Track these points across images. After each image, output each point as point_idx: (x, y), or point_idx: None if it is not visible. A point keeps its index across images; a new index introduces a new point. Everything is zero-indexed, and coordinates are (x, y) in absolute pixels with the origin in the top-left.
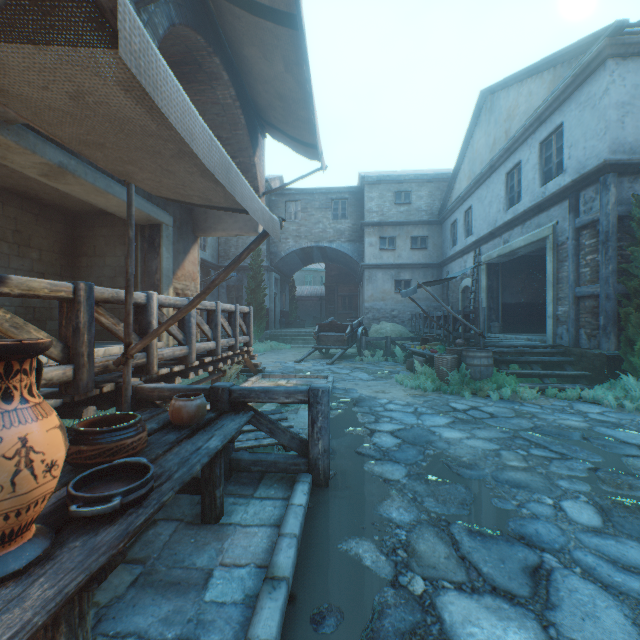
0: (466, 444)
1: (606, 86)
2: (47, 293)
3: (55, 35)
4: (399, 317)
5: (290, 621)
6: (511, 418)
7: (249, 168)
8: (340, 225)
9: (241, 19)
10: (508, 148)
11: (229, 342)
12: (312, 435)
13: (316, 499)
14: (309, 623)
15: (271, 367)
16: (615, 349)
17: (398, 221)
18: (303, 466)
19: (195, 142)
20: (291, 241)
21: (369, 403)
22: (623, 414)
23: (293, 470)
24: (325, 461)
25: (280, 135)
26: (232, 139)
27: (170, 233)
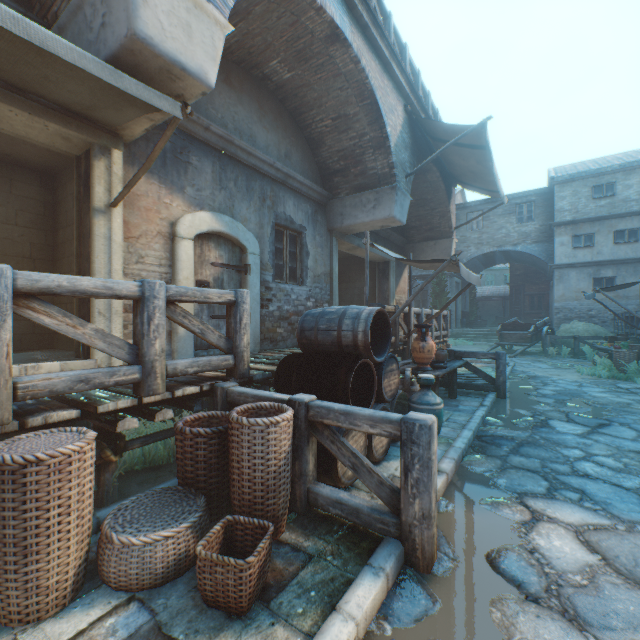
0: (607, 398)
1: None
2: (390, 310)
3: (380, 208)
4: (598, 317)
5: (489, 414)
6: None
7: (445, 214)
8: (525, 228)
9: (449, 148)
10: None
11: (437, 334)
12: (496, 374)
13: (498, 400)
14: (496, 415)
15: None
16: None
17: (596, 216)
18: (491, 388)
19: (464, 276)
20: (472, 248)
21: (541, 379)
22: None
23: (486, 390)
24: (503, 387)
25: (468, 187)
26: (434, 198)
27: (394, 266)
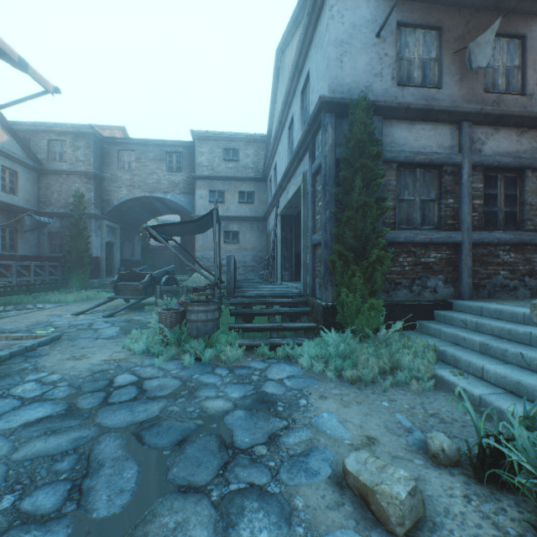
0: None
1: (327, 21)
2: None
3: None
4: None
5: None
6: (152, 400)
7: None
8: (175, 177)
9: None
10: (286, 101)
11: None
12: None
13: None
14: None
15: (26, 323)
16: (333, 300)
17: (226, 176)
18: None
19: None
20: (125, 190)
21: (3, 382)
22: (304, 380)
23: None
24: None
25: None
26: None
27: None
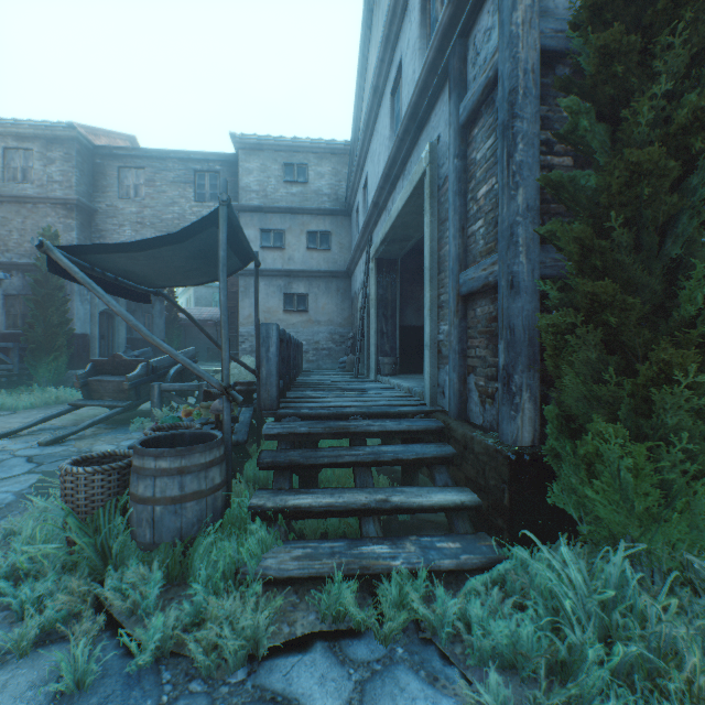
0: None
1: None
2: None
3: None
4: None
5: None
6: None
7: None
8: (208, 210)
9: None
10: (387, 36)
11: None
12: None
13: None
14: None
15: None
16: (535, 439)
17: (288, 207)
18: None
19: None
20: (129, 230)
21: None
22: None
23: None
24: None
25: None
26: None
27: None
